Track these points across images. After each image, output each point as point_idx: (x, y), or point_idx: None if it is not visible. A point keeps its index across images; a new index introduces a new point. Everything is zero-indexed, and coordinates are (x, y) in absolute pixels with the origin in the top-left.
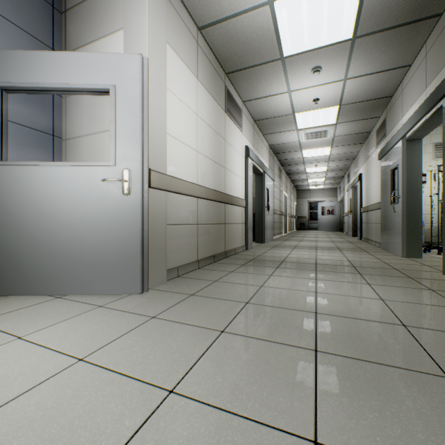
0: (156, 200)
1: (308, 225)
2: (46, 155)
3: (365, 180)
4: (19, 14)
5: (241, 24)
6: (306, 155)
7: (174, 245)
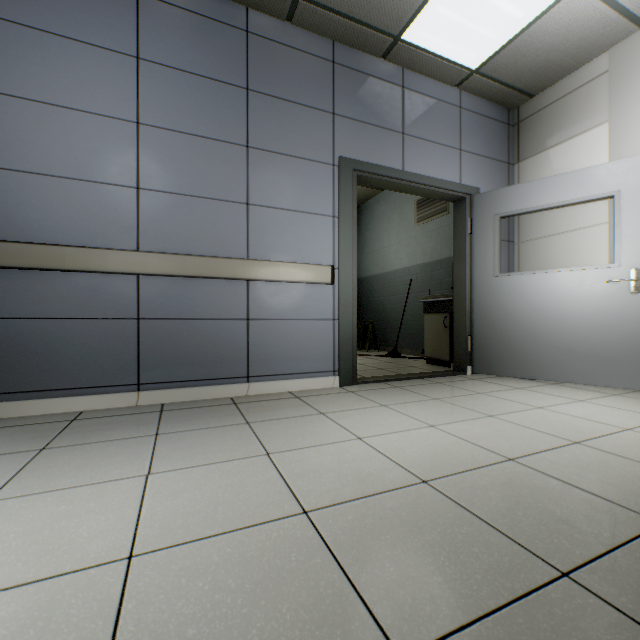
0: None
1: None
2: (504, 260)
3: None
4: (490, 148)
5: None
6: None
7: None
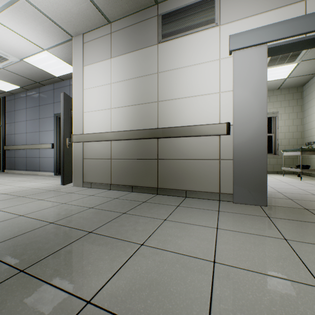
0: (77, 147)
1: None
2: None
3: None
4: None
5: None
6: None
7: (91, 170)
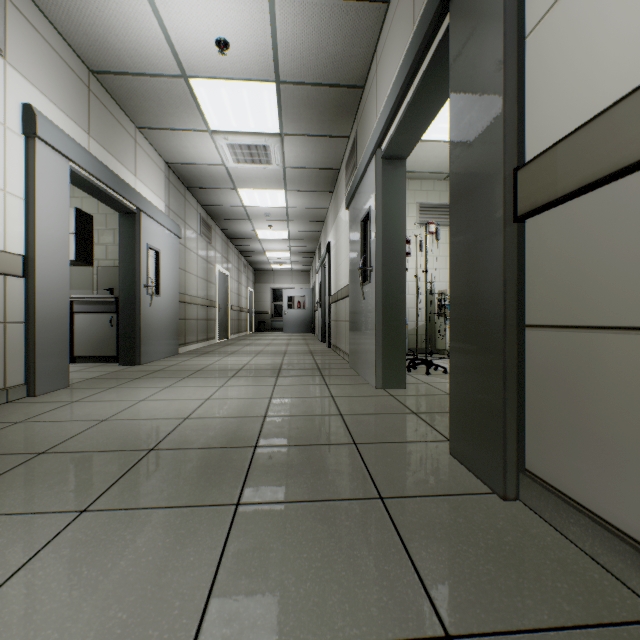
0: None
1: (271, 324)
2: None
3: (334, 251)
4: None
5: None
6: (249, 202)
7: None
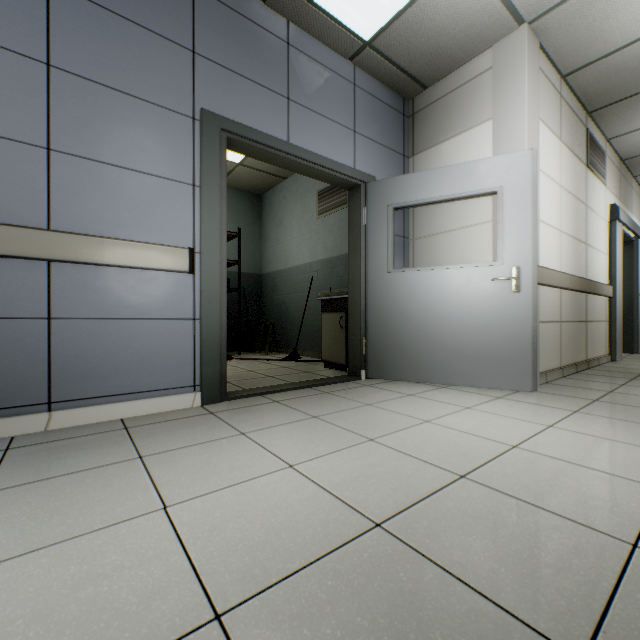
0: None
1: None
2: (400, 257)
3: None
4: (386, 135)
5: (636, 50)
6: None
7: (541, 346)
